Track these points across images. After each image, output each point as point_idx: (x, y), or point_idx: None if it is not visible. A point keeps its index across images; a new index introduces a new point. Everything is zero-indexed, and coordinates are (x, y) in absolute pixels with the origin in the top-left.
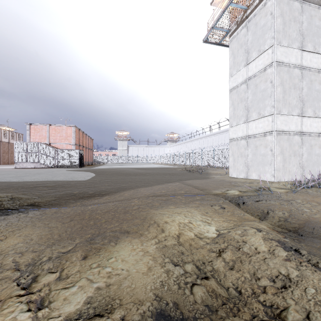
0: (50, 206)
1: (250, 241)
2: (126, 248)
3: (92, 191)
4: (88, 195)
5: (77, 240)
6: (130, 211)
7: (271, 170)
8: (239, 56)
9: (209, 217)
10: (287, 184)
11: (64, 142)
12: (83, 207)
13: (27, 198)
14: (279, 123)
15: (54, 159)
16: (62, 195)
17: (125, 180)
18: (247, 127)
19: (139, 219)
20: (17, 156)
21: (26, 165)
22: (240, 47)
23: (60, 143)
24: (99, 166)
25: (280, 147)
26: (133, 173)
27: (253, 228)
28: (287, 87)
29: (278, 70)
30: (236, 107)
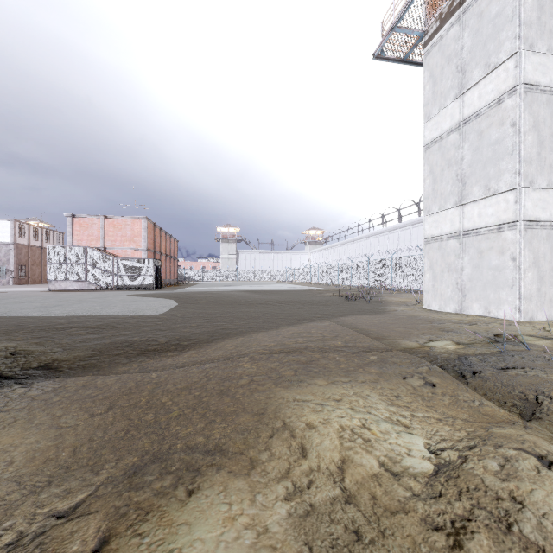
0: (79, 372)
1: (532, 499)
2: (213, 510)
3: (164, 338)
4: (156, 347)
5: (105, 473)
6: (233, 390)
7: (512, 299)
8: (445, 80)
9: (405, 409)
10: (551, 328)
11: (129, 246)
12: (141, 375)
13: (42, 352)
14: (530, 205)
15: (112, 276)
16: (108, 347)
17: (229, 316)
18: (460, 215)
19: (250, 414)
20: (51, 271)
21: (65, 286)
22: (447, 62)
23: (122, 248)
24: (187, 288)
25: (532, 253)
26: (245, 301)
27: (525, 453)
28: (546, 134)
29: (528, 101)
30: (439, 176)
